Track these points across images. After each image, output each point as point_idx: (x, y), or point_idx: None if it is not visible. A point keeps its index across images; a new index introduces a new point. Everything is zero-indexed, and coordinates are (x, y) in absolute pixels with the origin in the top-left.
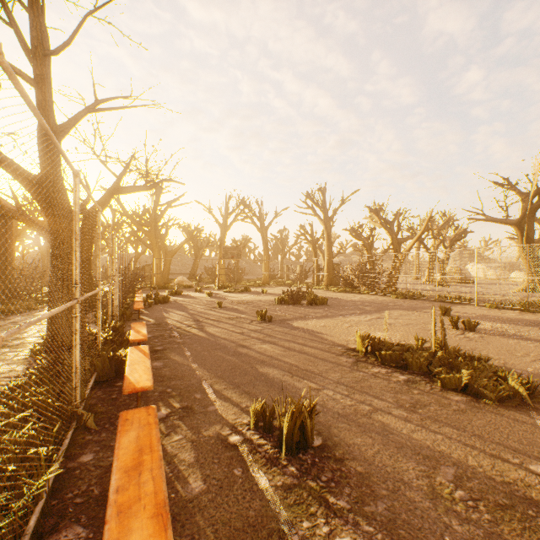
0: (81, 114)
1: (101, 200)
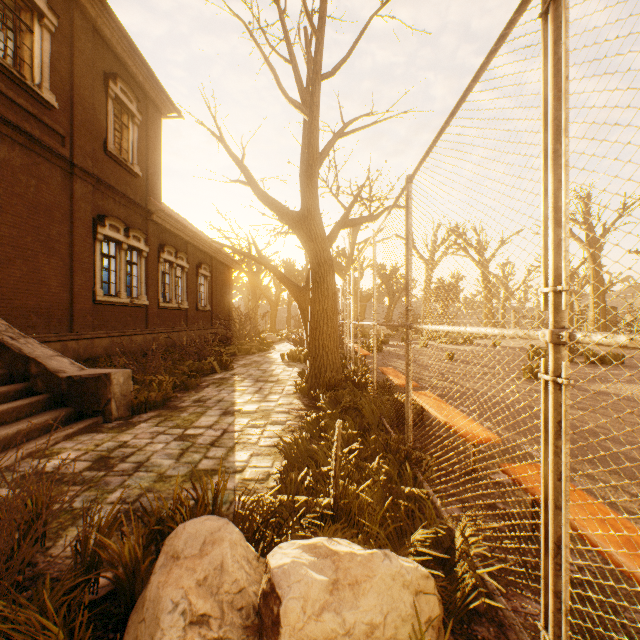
0: (332, 141)
1: (329, 237)
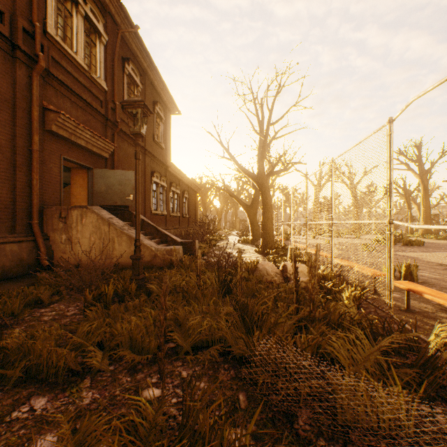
0: (270, 142)
1: None
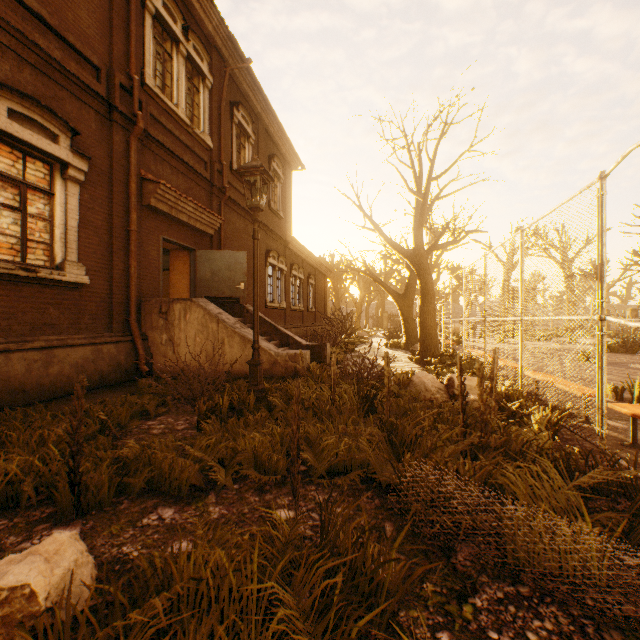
0: (432, 203)
1: None
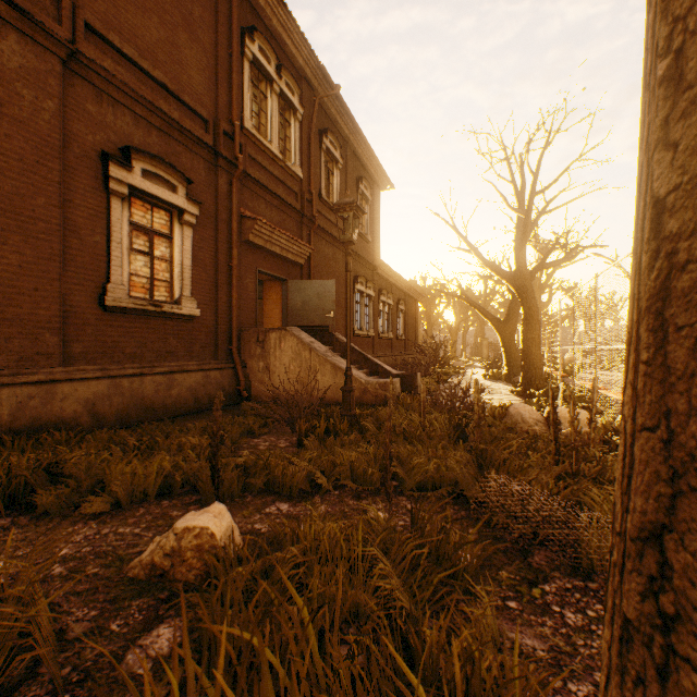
0: (537, 219)
1: None
